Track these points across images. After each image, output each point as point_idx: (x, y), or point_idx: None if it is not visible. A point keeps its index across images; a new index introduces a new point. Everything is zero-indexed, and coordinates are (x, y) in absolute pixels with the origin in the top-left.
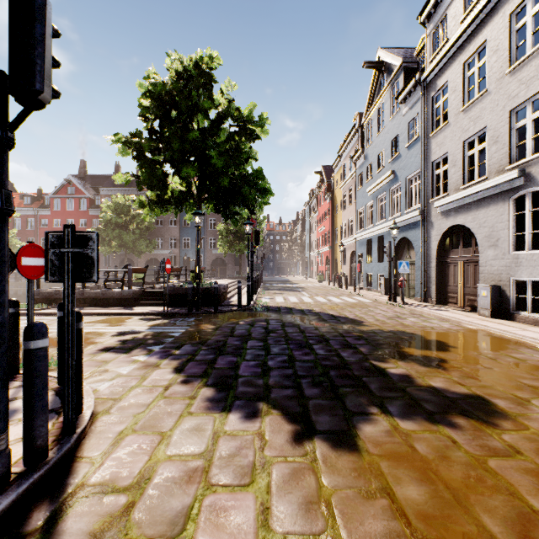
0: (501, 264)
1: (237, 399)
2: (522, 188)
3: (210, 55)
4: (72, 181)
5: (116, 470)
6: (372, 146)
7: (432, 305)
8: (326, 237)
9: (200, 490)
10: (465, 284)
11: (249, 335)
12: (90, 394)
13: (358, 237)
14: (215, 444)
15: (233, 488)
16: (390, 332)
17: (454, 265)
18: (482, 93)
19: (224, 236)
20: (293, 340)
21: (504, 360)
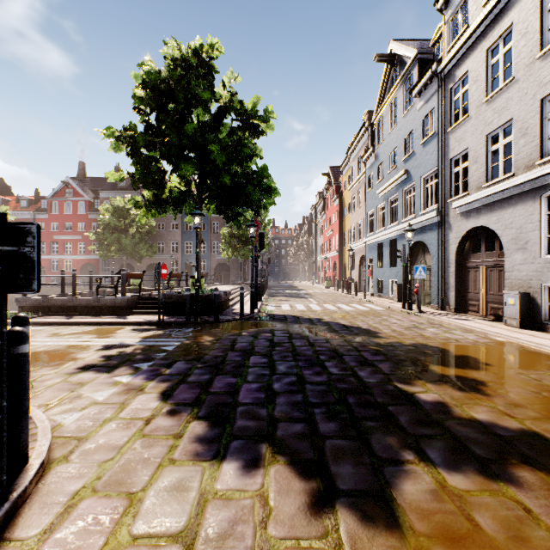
0: (531, 269)
1: (233, 439)
2: None
3: (211, 42)
4: (70, 183)
5: None
6: (383, 145)
7: (451, 313)
8: (334, 242)
9: None
10: (487, 291)
11: (252, 349)
12: (47, 434)
13: (368, 241)
14: (200, 514)
15: None
16: (410, 345)
17: (475, 270)
18: (509, 82)
19: (227, 240)
20: (302, 356)
21: None
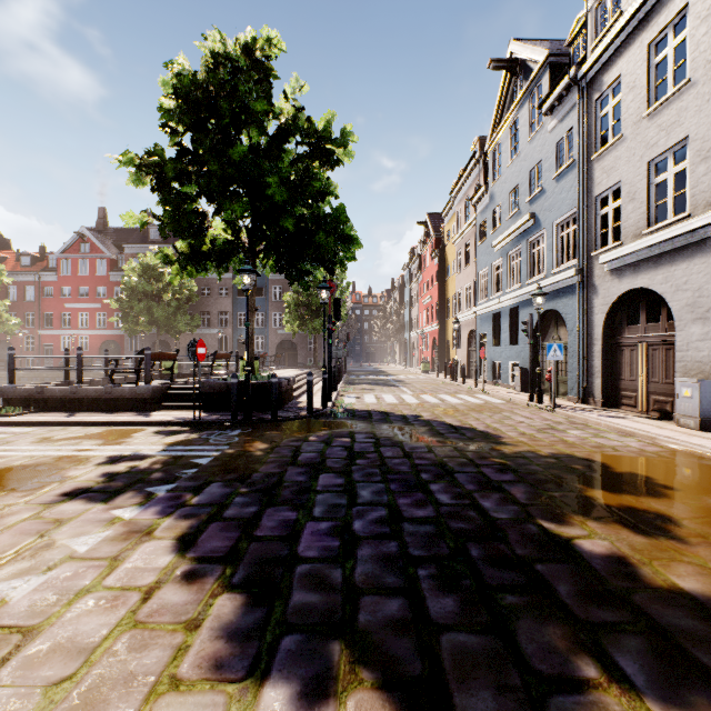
0: None
1: (285, 631)
2: None
3: (268, 36)
4: (87, 235)
5: None
6: (501, 181)
7: (596, 408)
8: (433, 312)
9: None
10: (649, 377)
11: (322, 463)
12: None
13: (479, 311)
14: None
15: None
16: (550, 456)
17: (631, 349)
18: (682, 85)
19: (293, 309)
20: (395, 473)
21: None
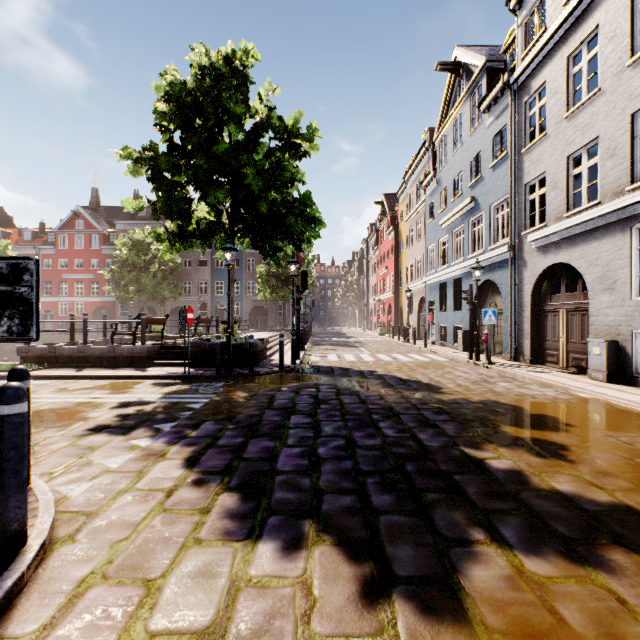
0: (620, 313)
1: (271, 514)
2: None
3: (245, 48)
4: (82, 213)
5: None
6: (447, 168)
7: (525, 365)
8: (388, 281)
9: None
10: (569, 338)
11: (293, 407)
12: (49, 508)
13: (428, 281)
14: (230, 606)
15: None
16: (479, 402)
17: (554, 315)
18: (594, 94)
19: (265, 279)
20: (351, 415)
21: None
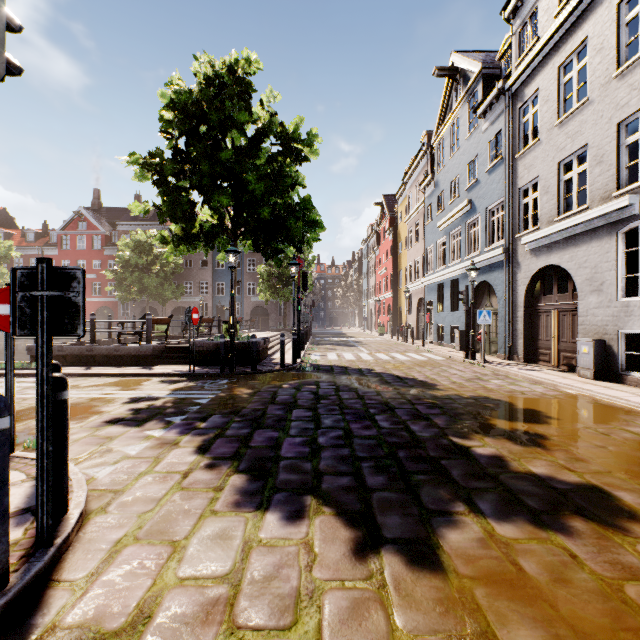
0: (607, 314)
1: (277, 491)
2: (634, 219)
3: (248, 57)
4: (84, 214)
5: (104, 602)
6: (444, 171)
7: (519, 363)
8: (388, 282)
9: (220, 636)
10: (560, 338)
11: (295, 402)
12: (82, 485)
13: (427, 281)
14: (245, 560)
15: (268, 632)
16: (470, 398)
17: (546, 315)
18: (583, 103)
19: (265, 280)
20: (350, 409)
21: (620, 436)
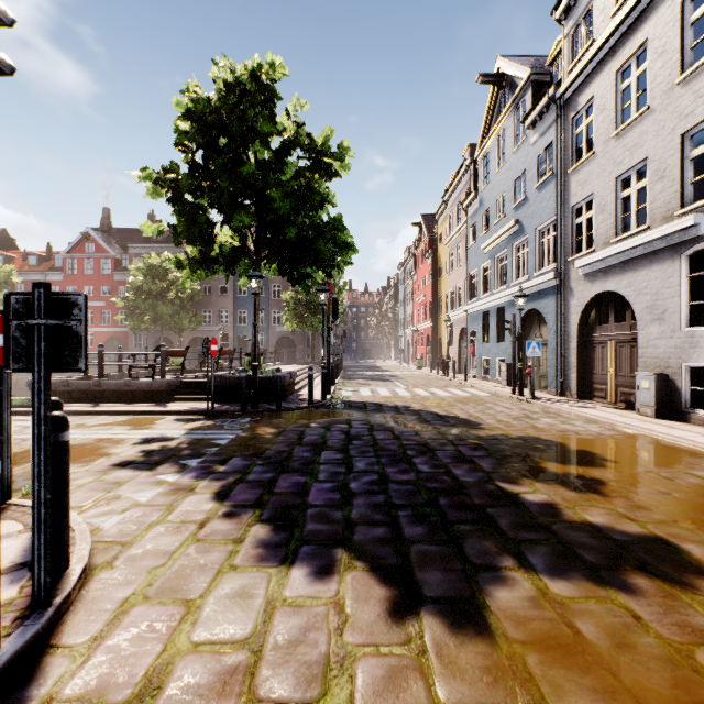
0: (669, 345)
1: (303, 544)
2: (699, 240)
3: (272, 61)
4: (92, 235)
5: (108, 671)
6: (489, 188)
7: (572, 400)
8: (427, 310)
9: None
10: (617, 371)
11: (324, 443)
12: (86, 537)
13: (470, 309)
14: (267, 622)
15: None
16: (519, 438)
17: (602, 346)
18: (643, 112)
19: (292, 307)
20: (385, 451)
21: (686, 481)
